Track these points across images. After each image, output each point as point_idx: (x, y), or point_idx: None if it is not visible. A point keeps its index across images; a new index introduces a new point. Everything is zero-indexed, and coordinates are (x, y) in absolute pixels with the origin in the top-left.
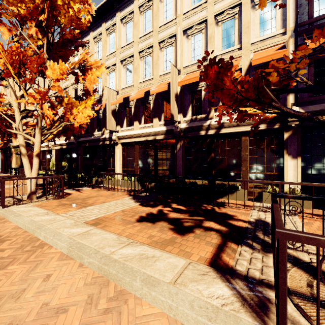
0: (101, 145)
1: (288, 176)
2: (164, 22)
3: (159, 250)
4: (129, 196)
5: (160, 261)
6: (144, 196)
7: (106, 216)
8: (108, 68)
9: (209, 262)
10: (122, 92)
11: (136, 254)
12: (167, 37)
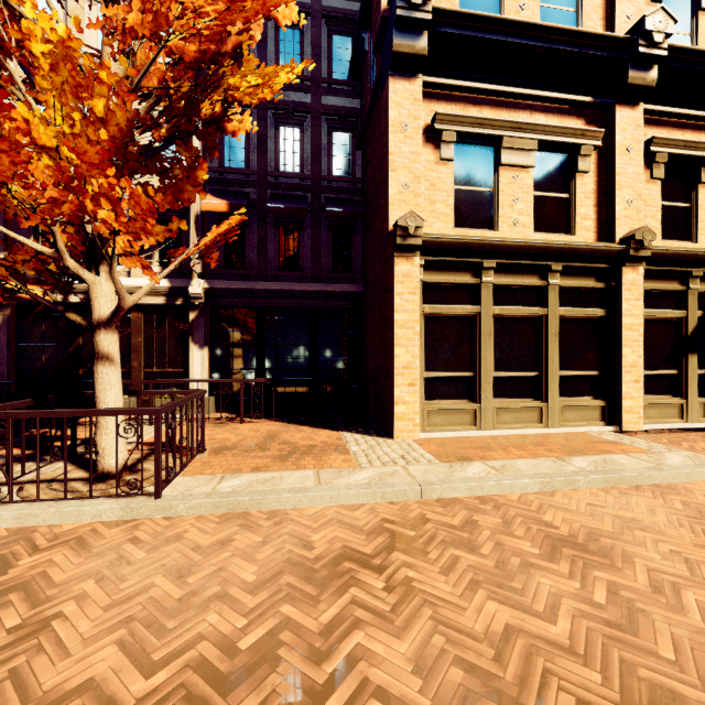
0: None
1: (195, 373)
2: None
3: None
4: None
5: None
6: None
7: None
8: None
9: None
10: None
11: None
12: None
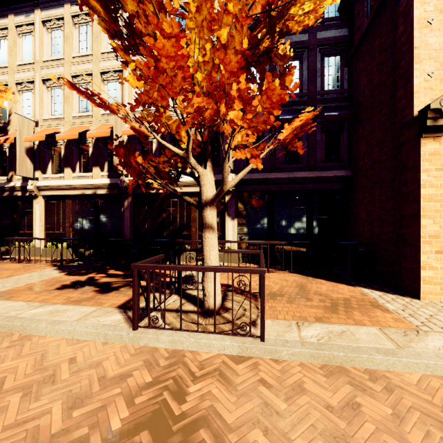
0: (6, 197)
1: (229, 236)
2: (108, 49)
3: (73, 305)
4: (53, 267)
5: (71, 311)
6: (75, 266)
7: (14, 289)
8: (20, 83)
9: (118, 306)
10: (44, 124)
11: (47, 311)
12: (112, 69)
